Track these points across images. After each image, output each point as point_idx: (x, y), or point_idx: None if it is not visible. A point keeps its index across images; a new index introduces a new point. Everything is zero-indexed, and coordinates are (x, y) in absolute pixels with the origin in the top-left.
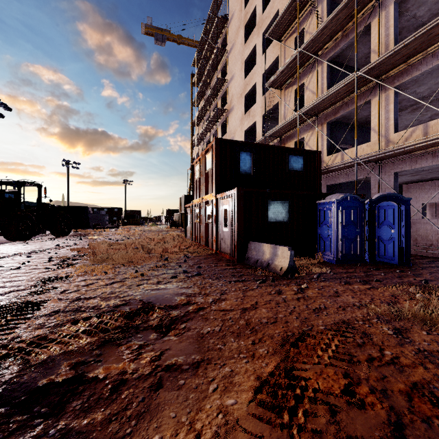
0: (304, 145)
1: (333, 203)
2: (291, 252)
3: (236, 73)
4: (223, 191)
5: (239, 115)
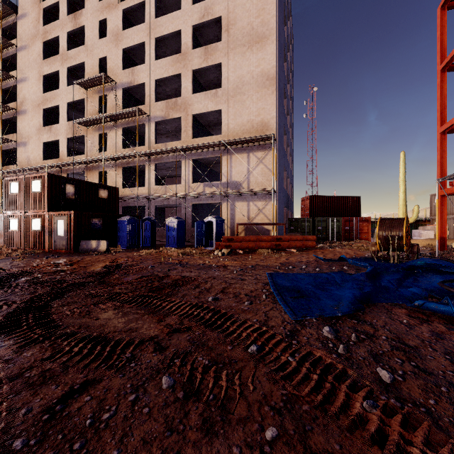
0: (107, 177)
1: (126, 221)
2: (107, 242)
3: (32, 79)
4: (53, 209)
5: (36, 124)
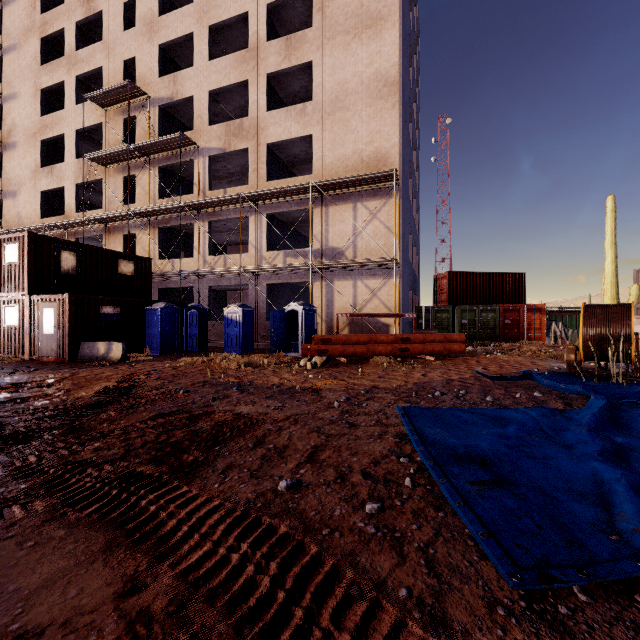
0: (136, 242)
1: (158, 310)
2: (124, 345)
3: (24, 95)
4: (39, 292)
5: (31, 163)
